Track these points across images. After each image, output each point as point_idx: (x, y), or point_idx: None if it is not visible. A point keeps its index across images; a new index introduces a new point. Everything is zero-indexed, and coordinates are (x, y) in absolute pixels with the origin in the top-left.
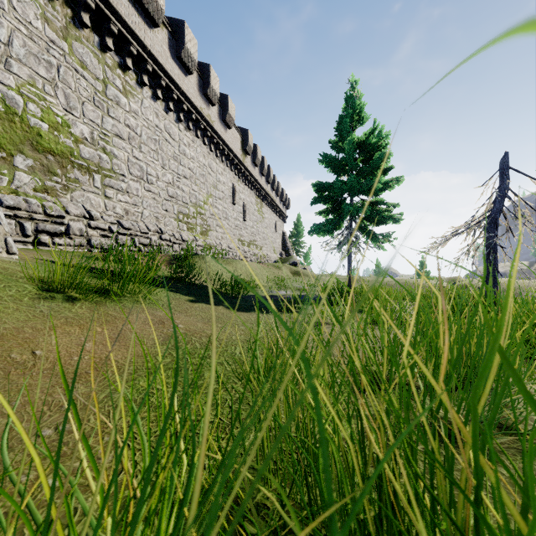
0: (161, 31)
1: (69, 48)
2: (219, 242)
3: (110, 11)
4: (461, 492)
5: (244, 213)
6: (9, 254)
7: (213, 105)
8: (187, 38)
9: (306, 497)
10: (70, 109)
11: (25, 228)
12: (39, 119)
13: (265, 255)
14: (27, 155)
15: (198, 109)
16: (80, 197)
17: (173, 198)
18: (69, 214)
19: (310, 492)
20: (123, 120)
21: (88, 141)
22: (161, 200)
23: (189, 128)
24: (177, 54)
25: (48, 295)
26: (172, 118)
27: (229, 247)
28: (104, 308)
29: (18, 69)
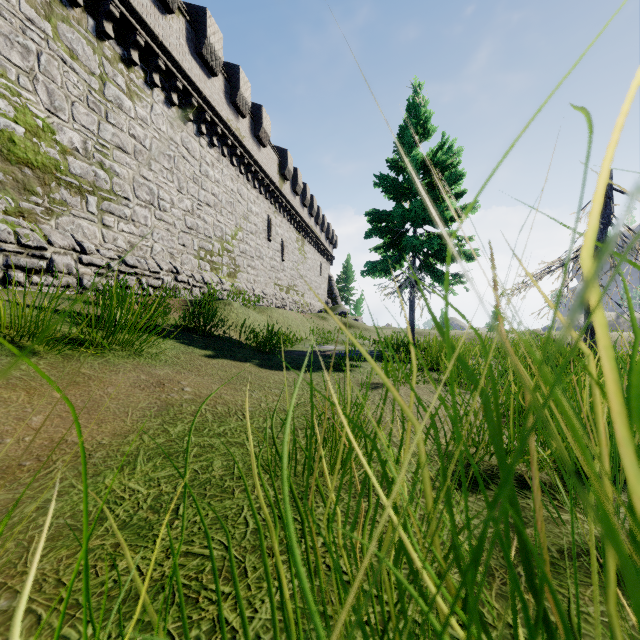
0: (176, 19)
1: (54, 31)
2: (251, 286)
3: None
4: None
5: (282, 252)
6: None
7: (244, 117)
8: (210, 30)
9: None
10: (55, 110)
11: None
12: (12, 120)
13: (307, 304)
14: None
15: (225, 120)
16: (69, 224)
17: (193, 230)
18: (52, 246)
19: None
20: (127, 128)
21: (79, 152)
22: (177, 232)
23: (213, 144)
24: (197, 50)
25: None
26: (192, 130)
27: (264, 293)
28: (74, 364)
29: None
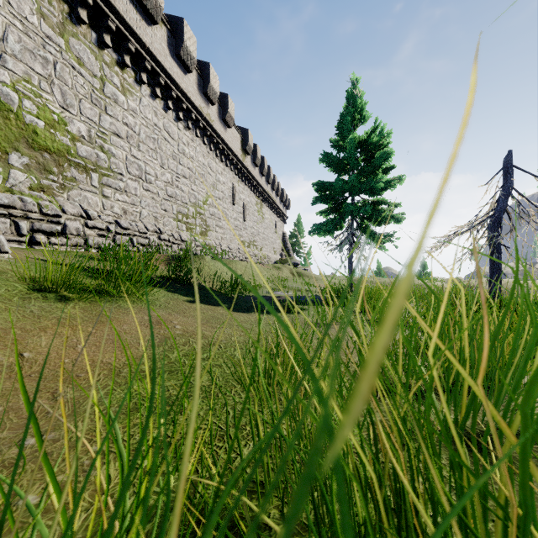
0: (159, 28)
1: (66, 45)
2: (219, 242)
3: (107, 7)
4: (512, 531)
5: (244, 214)
6: (1, 252)
7: (213, 104)
8: (186, 35)
9: (311, 516)
10: (67, 106)
11: (20, 227)
12: (35, 116)
13: (265, 256)
14: (22, 153)
15: (198, 108)
16: (77, 196)
17: (172, 197)
18: (65, 213)
19: (318, 514)
20: (121, 118)
21: (85, 139)
22: (160, 200)
23: (188, 127)
24: (176, 52)
25: (39, 294)
26: (171, 117)
27: (229, 247)
28: (98, 308)
29: (13, 65)
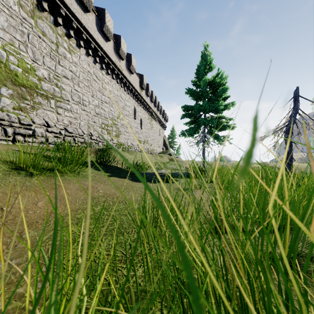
0: (91, 14)
1: (35, 23)
2: (126, 141)
3: (60, 1)
4: None
5: (141, 124)
6: None
7: (123, 60)
8: (107, 19)
9: None
10: (36, 60)
11: (7, 131)
12: (16, 65)
13: (153, 149)
14: (8, 87)
15: (114, 62)
16: (42, 113)
17: (99, 114)
18: (34, 123)
19: None
20: (68, 67)
21: (46, 79)
22: (91, 116)
23: (108, 73)
24: (101, 29)
25: (15, 171)
26: (98, 67)
27: (132, 144)
28: (52, 180)
29: (3, 35)
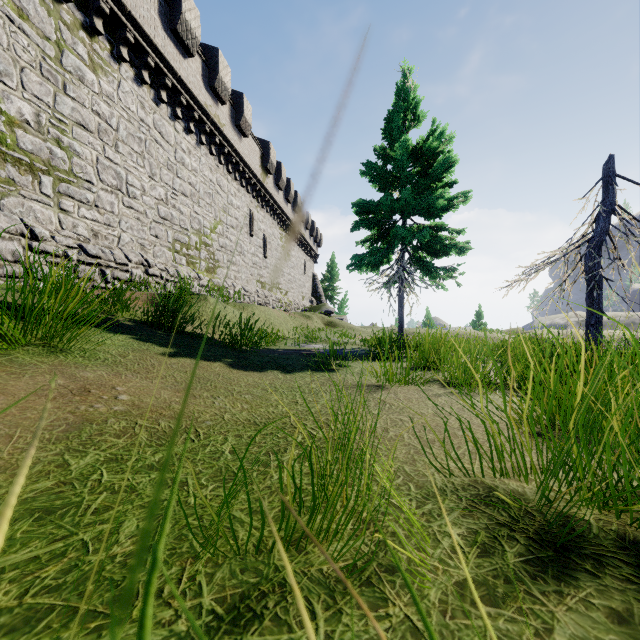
0: None
1: None
2: (232, 283)
3: None
4: None
5: (265, 248)
6: None
7: (223, 104)
8: (185, 5)
9: None
10: None
11: None
12: None
13: (291, 302)
14: None
15: (202, 105)
16: (17, 206)
17: (167, 220)
18: None
19: None
20: (89, 104)
21: (31, 125)
22: (148, 222)
23: (190, 130)
24: (171, 26)
25: None
26: (166, 113)
27: (245, 290)
28: None
29: None
